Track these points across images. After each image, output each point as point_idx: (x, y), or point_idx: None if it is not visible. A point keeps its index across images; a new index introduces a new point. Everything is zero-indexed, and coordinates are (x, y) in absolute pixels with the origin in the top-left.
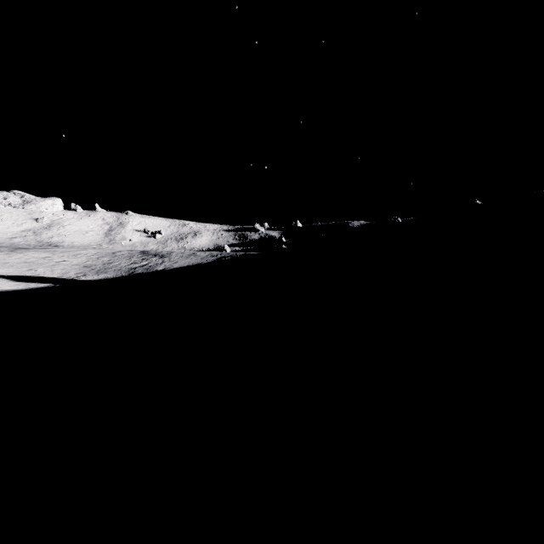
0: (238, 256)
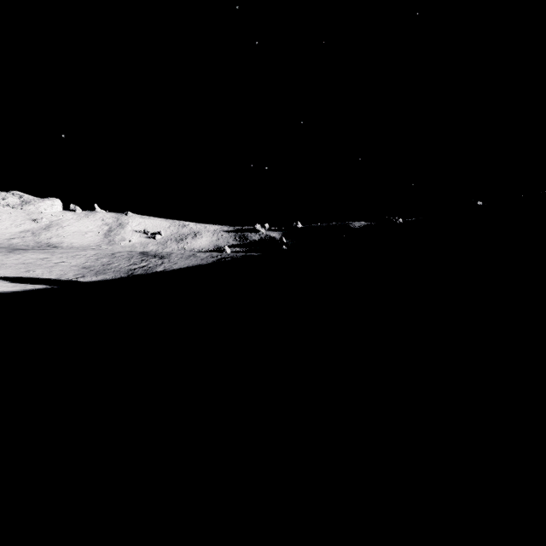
0: (238, 257)
